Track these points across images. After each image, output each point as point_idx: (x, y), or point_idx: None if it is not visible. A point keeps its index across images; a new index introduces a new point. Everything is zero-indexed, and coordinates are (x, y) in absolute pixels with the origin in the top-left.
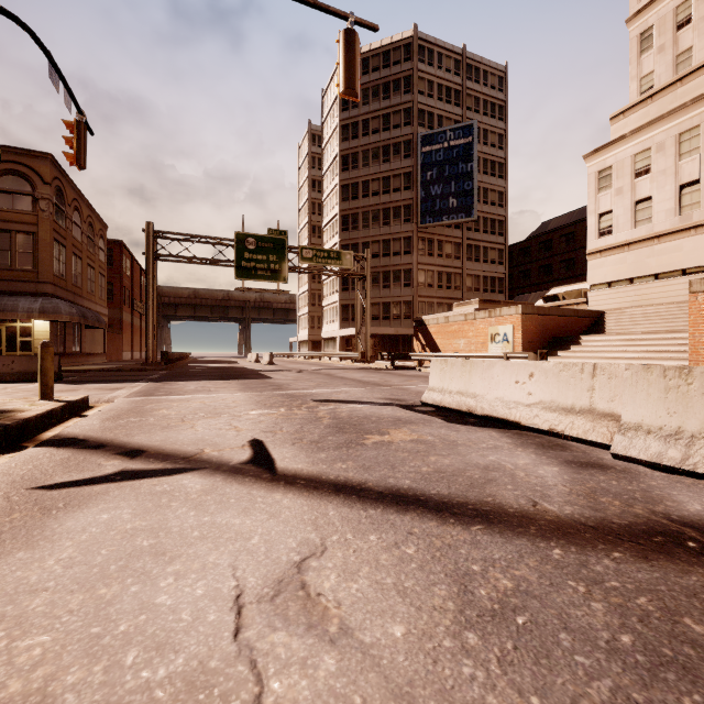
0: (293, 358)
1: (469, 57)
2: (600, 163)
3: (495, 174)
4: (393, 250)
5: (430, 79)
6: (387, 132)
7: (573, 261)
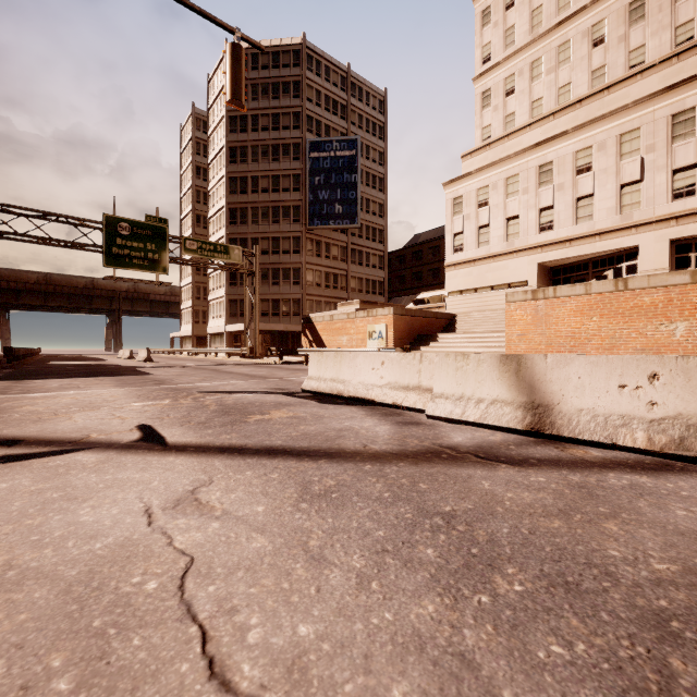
0: (174, 354)
1: (353, 76)
2: (454, 192)
3: (376, 187)
4: (282, 248)
5: (318, 89)
6: (277, 132)
7: (438, 270)
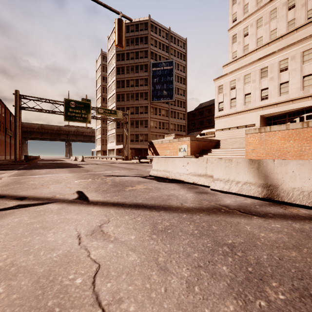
0: (93, 158)
1: (171, 33)
2: (219, 83)
3: (182, 82)
4: (140, 111)
5: (156, 39)
6: (137, 59)
7: (211, 120)
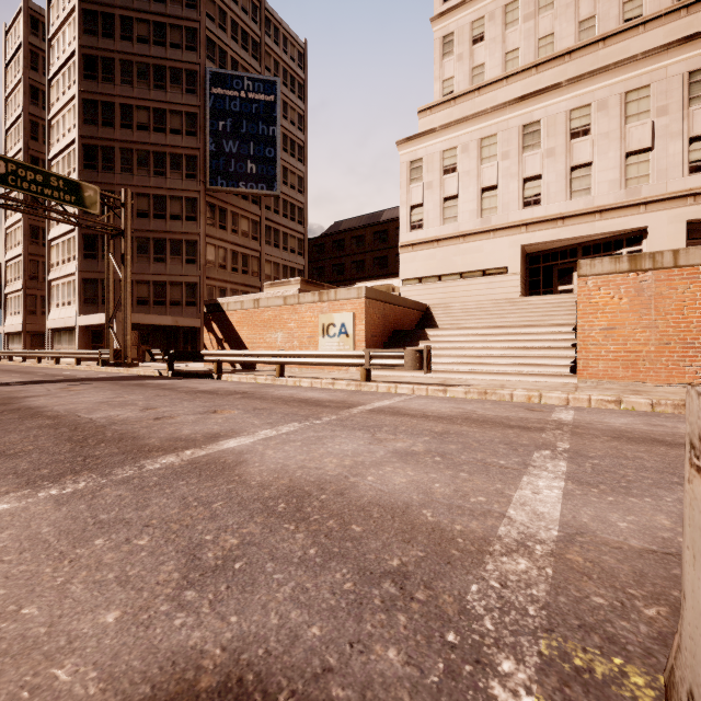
0: None
1: (268, 9)
2: (411, 153)
3: (295, 155)
4: (170, 211)
5: (223, 8)
6: (162, 48)
7: (363, 263)
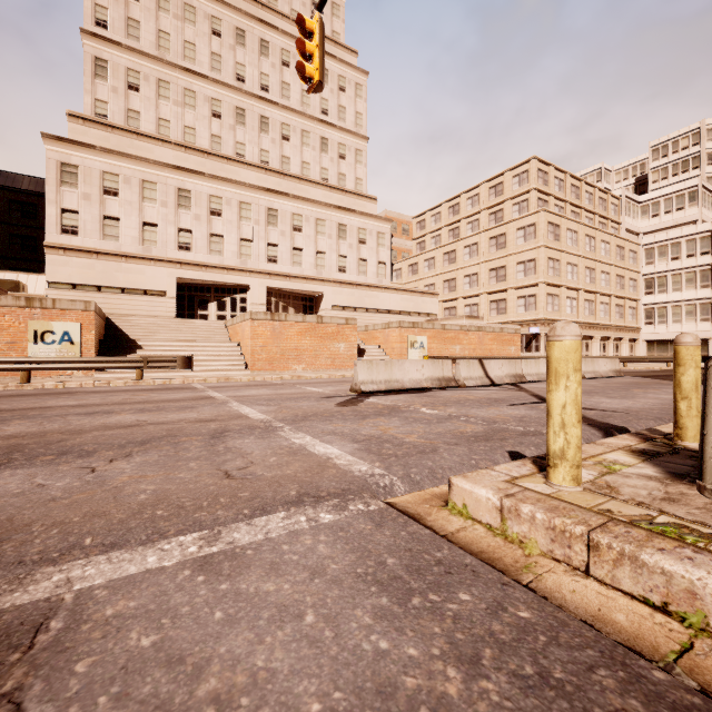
0: None
1: None
2: (64, 154)
3: None
4: None
5: None
6: None
7: None
